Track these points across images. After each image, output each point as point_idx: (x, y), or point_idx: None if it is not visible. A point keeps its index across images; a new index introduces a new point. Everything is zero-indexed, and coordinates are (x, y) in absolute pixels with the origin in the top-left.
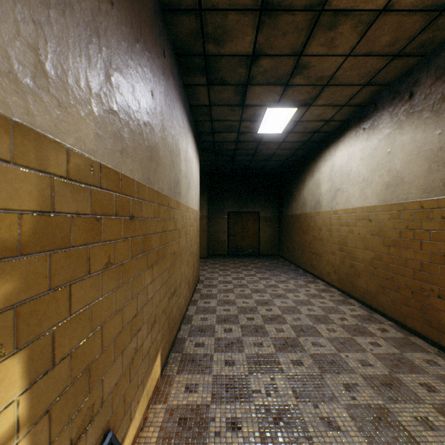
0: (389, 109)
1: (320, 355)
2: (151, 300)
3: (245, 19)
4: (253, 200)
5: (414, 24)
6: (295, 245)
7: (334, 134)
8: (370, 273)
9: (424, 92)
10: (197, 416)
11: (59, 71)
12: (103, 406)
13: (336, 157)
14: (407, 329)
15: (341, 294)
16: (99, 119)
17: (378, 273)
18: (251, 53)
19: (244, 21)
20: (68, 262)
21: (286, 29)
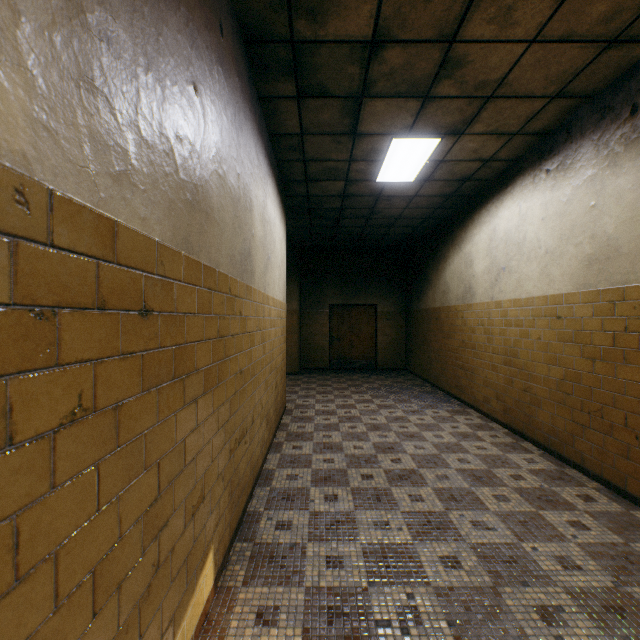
0: (592, 136)
1: (488, 547)
2: (194, 462)
3: None
4: (367, 287)
5: None
6: (431, 355)
7: (495, 183)
8: (559, 402)
9: None
10: None
11: None
12: None
13: (500, 218)
14: (628, 498)
15: (509, 433)
16: (45, 91)
17: (573, 402)
18: (370, 37)
19: None
20: None
21: None
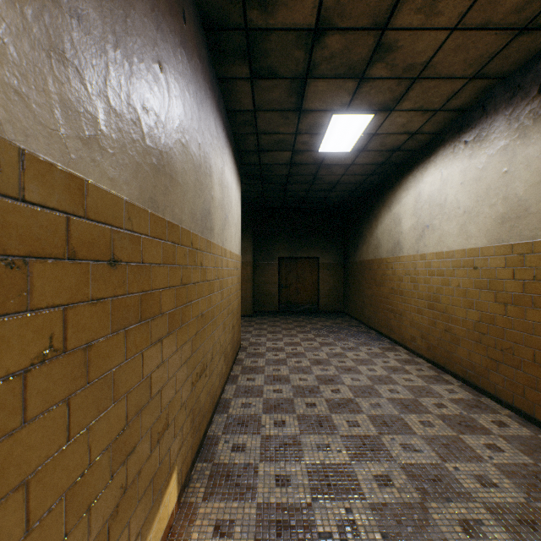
0: (505, 112)
1: (416, 467)
2: (159, 394)
3: None
4: (311, 242)
5: None
6: (365, 300)
7: (420, 153)
8: (476, 341)
9: None
10: None
11: None
12: None
13: (424, 183)
14: (536, 423)
15: (432, 367)
16: (16, 58)
17: (488, 341)
18: (313, 25)
19: None
20: None
21: None
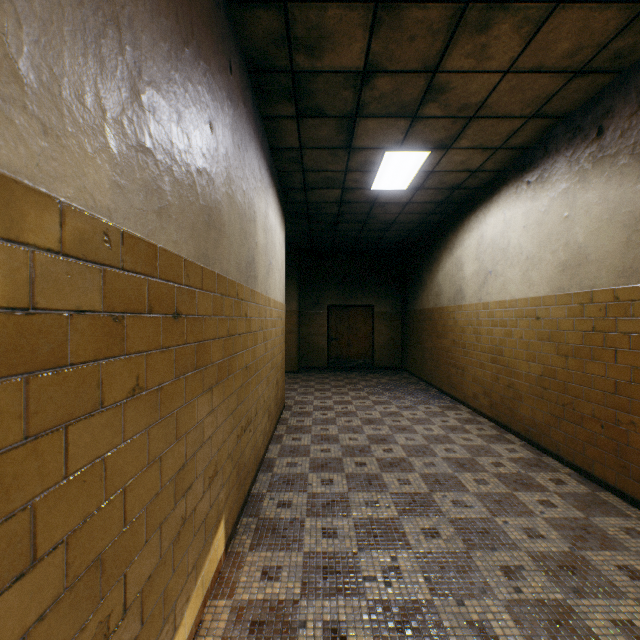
0: (566, 153)
1: (465, 521)
2: (210, 441)
3: (352, 15)
4: (364, 288)
5: (607, 23)
6: (425, 354)
7: (483, 191)
8: (538, 396)
9: (620, 126)
10: (278, 619)
11: (45, 76)
12: (126, 615)
13: (487, 225)
14: (594, 481)
15: (494, 426)
16: (119, 160)
17: (550, 396)
18: (361, 68)
19: (351, 19)
20: (62, 390)
21: (415, 31)
